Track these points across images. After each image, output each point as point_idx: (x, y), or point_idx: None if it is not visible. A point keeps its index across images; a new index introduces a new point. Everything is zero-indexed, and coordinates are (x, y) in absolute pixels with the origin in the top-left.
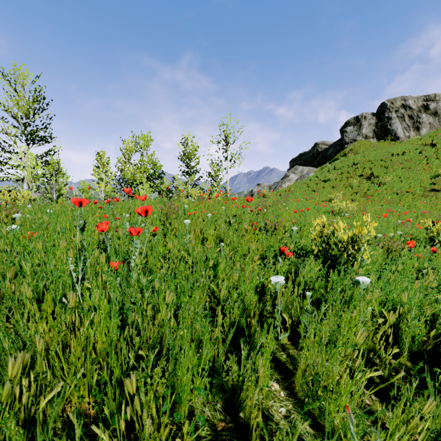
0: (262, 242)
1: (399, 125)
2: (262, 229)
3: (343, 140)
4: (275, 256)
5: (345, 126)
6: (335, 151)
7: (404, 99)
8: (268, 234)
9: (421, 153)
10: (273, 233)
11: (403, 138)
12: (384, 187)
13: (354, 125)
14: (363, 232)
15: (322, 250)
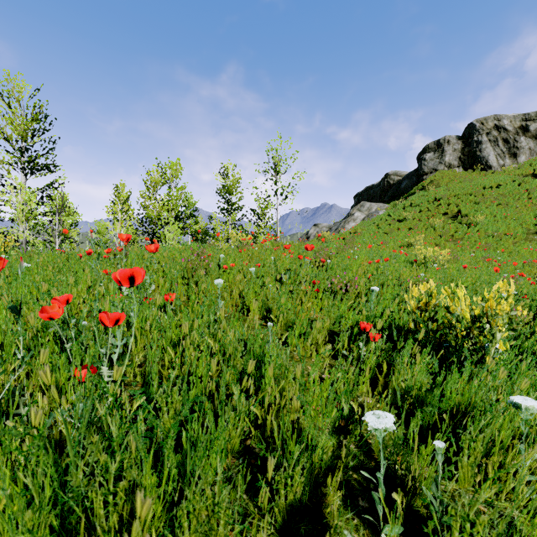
0: (328, 312)
1: (491, 151)
2: (327, 289)
3: (421, 170)
4: (350, 335)
5: (423, 152)
6: (410, 183)
7: (498, 119)
8: (338, 300)
9: (520, 185)
10: (343, 297)
11: (496, 168)
12: (475, 229)
13: (435, 151)
14: (501, 307)
15: (427, 331)
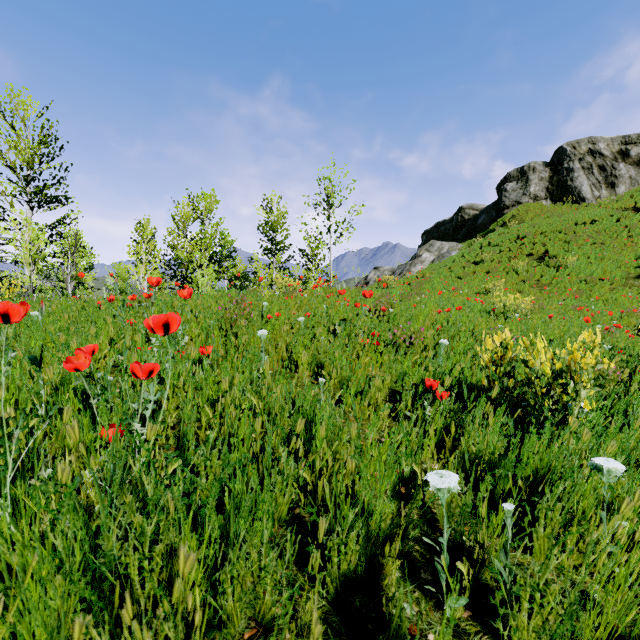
0: (390, 368)
1: (584, 180)
2: (389, 342)
3: (501, 203)
4: (415, 394)
5: (504, 182)
6: (489, 218)
7: (592, 142)
8: (400, 354)
9: (619, 221)
10: (407, 352)
11: (591, 200)
12: (565, 273)
13: (518, 180)
14: (586, 360)
15: (503, 389)
